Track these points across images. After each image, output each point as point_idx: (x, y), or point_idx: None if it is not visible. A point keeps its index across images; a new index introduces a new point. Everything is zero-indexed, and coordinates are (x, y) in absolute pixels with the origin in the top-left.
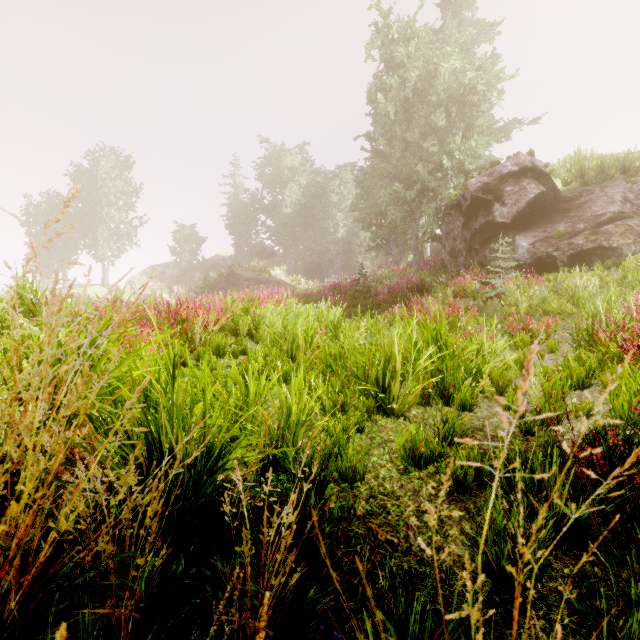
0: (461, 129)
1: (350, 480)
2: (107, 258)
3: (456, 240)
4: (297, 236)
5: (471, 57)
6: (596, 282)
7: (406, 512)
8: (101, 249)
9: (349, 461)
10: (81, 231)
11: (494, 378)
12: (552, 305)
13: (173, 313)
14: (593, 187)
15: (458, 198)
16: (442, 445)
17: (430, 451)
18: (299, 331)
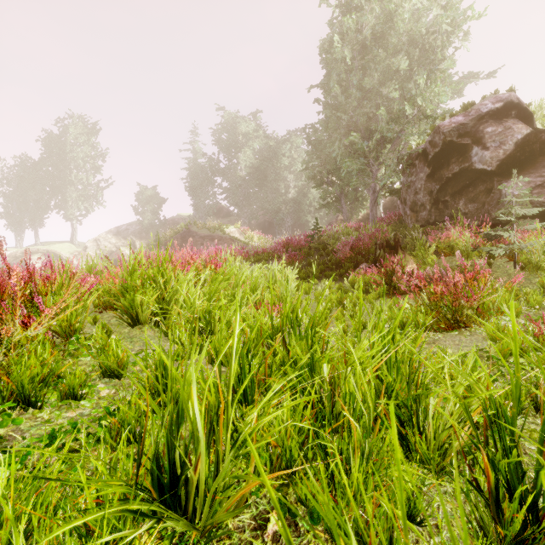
0: (423, 74)
1: None
2: (75, 217)
3: (419, 192)
4: (251, 197)
5: None
6: None
7: None
8: (70, 209)
9: None
10: (51, 192)
11: None
12: None
13: None
14: None
15: (424, 145)
16: None
17: None
18: (193, 392)
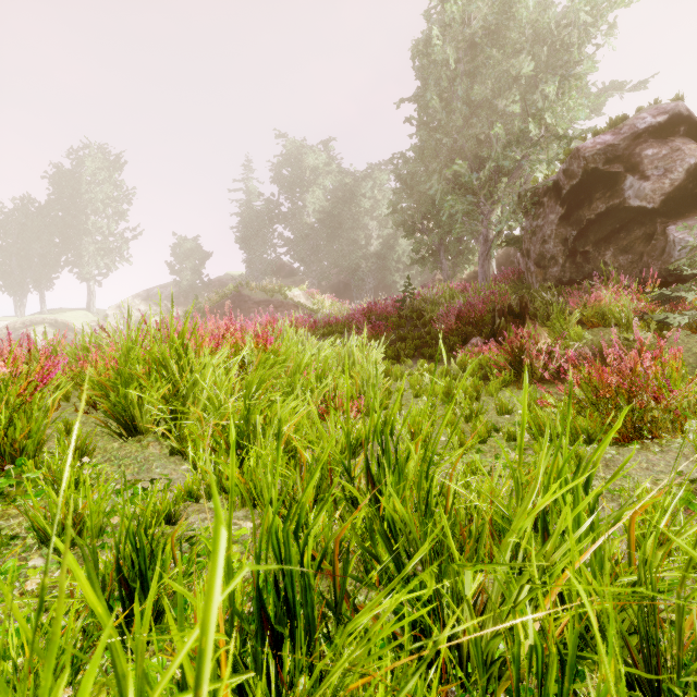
0: (553, 81)
1: None
2: (93, 277)
3: (548, 241)
4: (321, 250)
5: None
6: None
7: None
8: (86, 266)
9: None
10: (62, 245)
11: None
12: None
13: None
14: None
15: (556, 176)
16: None
17: None
18: None
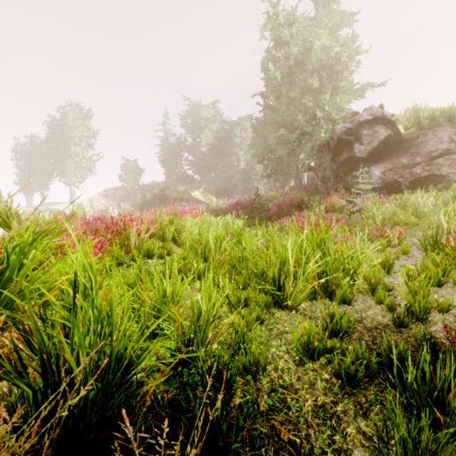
0: (330, 89)
1: (253, 374)
2: (73, 183)
3: (326, 170)
4: (210, 168)
5: (337, 37)
6: (433, 200)
7: (305, 407)
8: (69, 177)
9: (252, 355)
10: (54, 164)
11: (367, 277)
12: (401, 218)
13: (115, 224)
14: (427, 131)
15: (328, 139)
16: (330, 337)
17: (322, 345)
18: (210, 238)
